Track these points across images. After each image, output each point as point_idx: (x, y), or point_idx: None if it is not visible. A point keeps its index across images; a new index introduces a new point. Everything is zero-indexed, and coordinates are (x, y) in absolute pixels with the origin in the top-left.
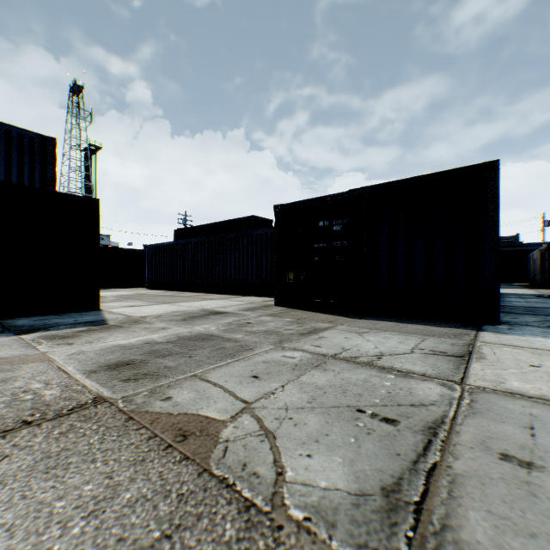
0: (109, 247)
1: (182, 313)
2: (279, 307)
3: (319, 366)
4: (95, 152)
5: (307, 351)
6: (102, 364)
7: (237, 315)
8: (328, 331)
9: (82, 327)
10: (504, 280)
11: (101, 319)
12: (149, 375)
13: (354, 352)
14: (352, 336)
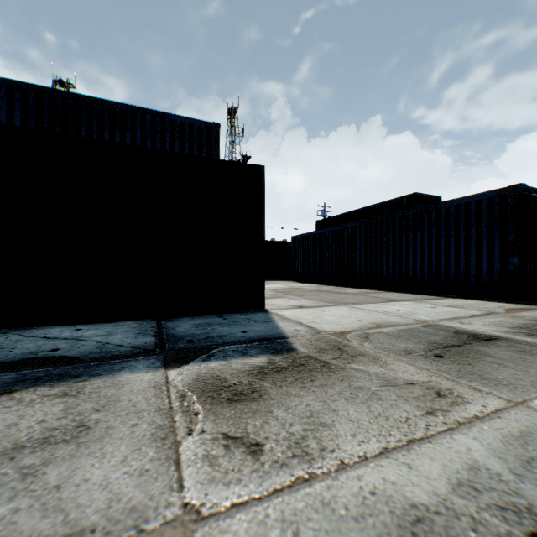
0: None
1: (397, 329)
2: None
3: None
4: (246, 162)
5: None
6: None
7: None
8: None
9: (258, 356)
10: None
11: (277, 332)
12: None
13: None
14: None
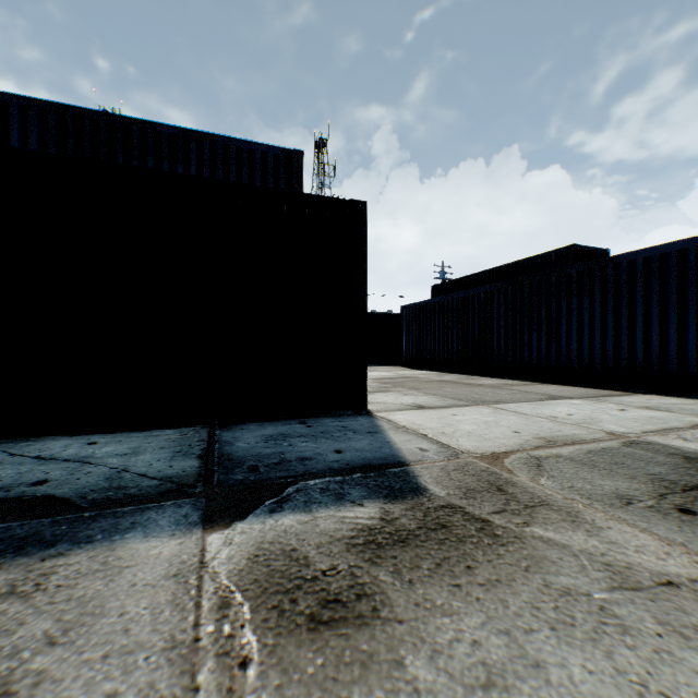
0: None
1: (584, 451)
2: None
3: None
4: None
5: None
6: None
7: None
8: None
9: (363, 503)
10: None
11: (390, 453)
12: None
13: None
14: None
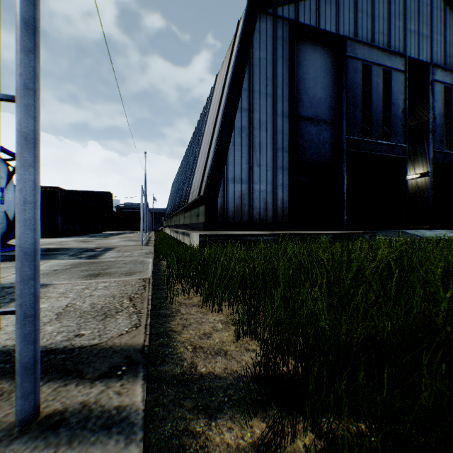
0: None
1: None
2: None
3: None
4: None
5: None
6: None
7: None
8: None
9: None
10: (130, 228)
11: None
12: None
13: None
14: None
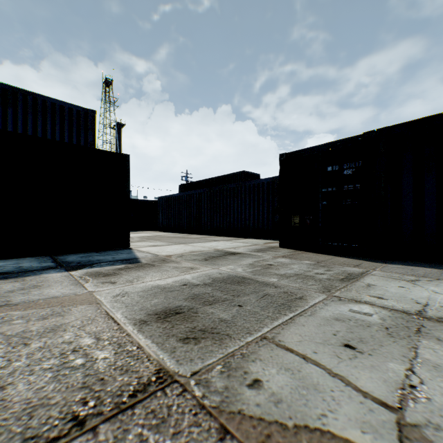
0: (132, 199)
1: (200, 253)
2: (285, 248)
3: (420, 332)
4: (120, 128)
5: (375, 305)
6: (149, 311)
7: (252, 256)
8: (367, 277)
9: (120, 265)
10: None
11: (134, 257)
12: (209, 333)
13: (441, 310)
14: (405, 285)
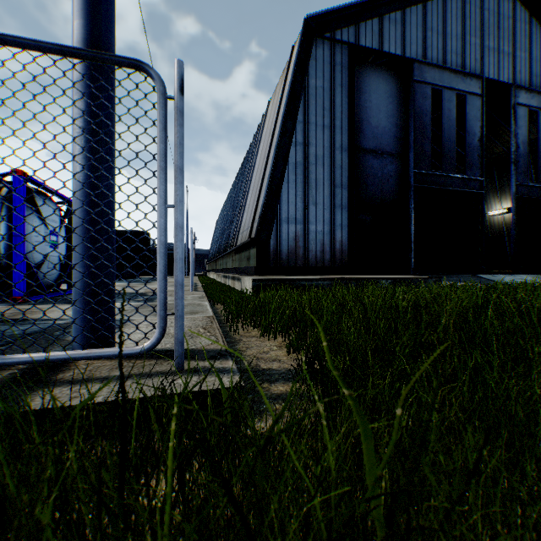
0: None
1: None
2: None
3: None
4: None
5: None
6: None
7: None
8: None
9: None
10: (168, 273)
11: None
12: None
13: None
14: None
